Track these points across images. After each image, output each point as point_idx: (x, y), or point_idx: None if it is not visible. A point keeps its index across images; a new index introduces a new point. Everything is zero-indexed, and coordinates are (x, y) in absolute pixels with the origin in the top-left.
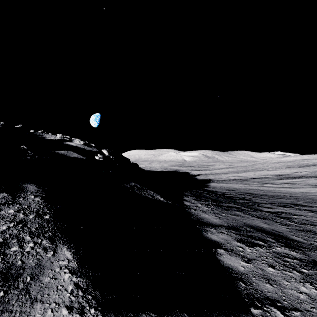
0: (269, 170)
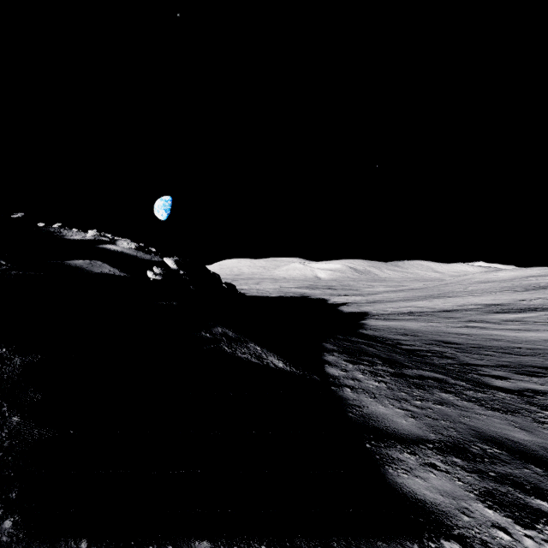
0: (471, 295)
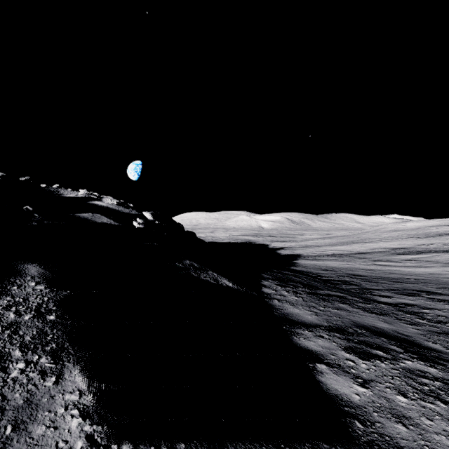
0: (383, 241)
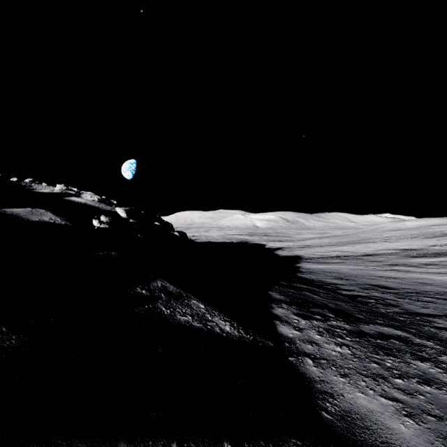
0: (387, 241)
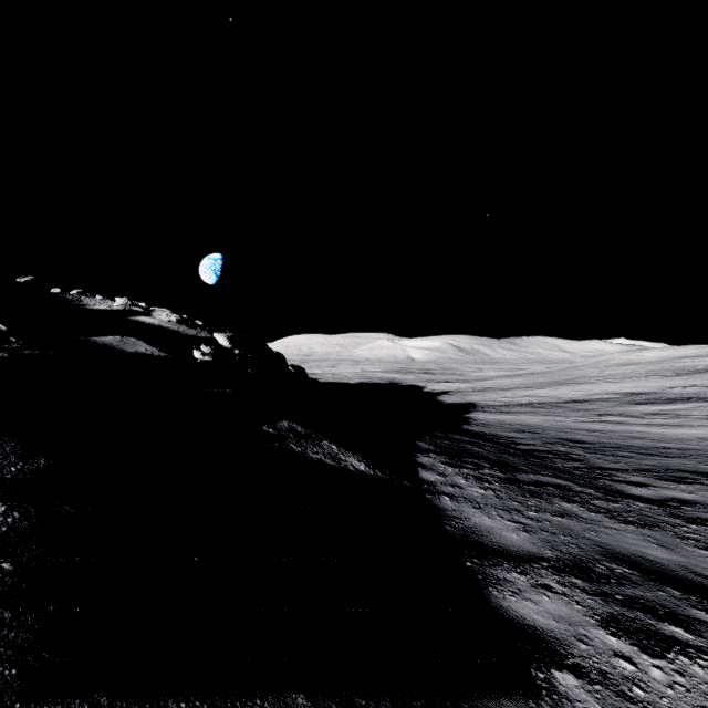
0: (608, 381)
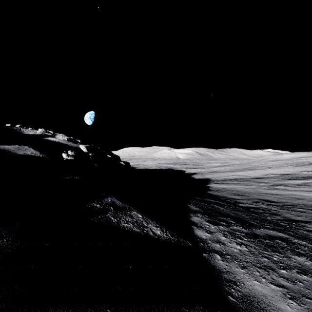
0: (270, 168)
